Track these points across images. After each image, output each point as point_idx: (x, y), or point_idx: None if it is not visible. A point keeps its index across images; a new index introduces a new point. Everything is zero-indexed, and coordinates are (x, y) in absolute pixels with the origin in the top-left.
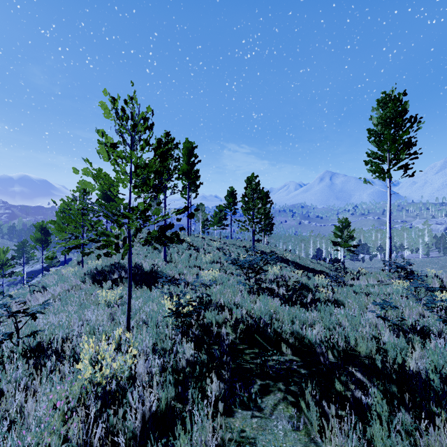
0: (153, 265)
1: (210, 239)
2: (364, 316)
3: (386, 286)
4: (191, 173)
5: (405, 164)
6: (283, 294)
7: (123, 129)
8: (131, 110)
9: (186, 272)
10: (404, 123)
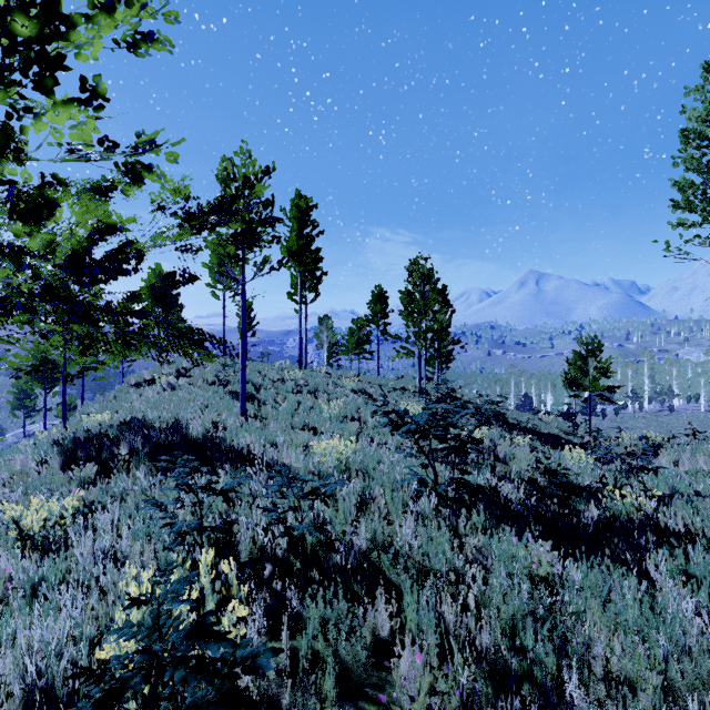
0: (213, 424)
1: (341, 375)
2: None
3: None
4: (306, 254)
5: None
6: (530, 508)
7: None
8: None
9: (279, 443)
10: None
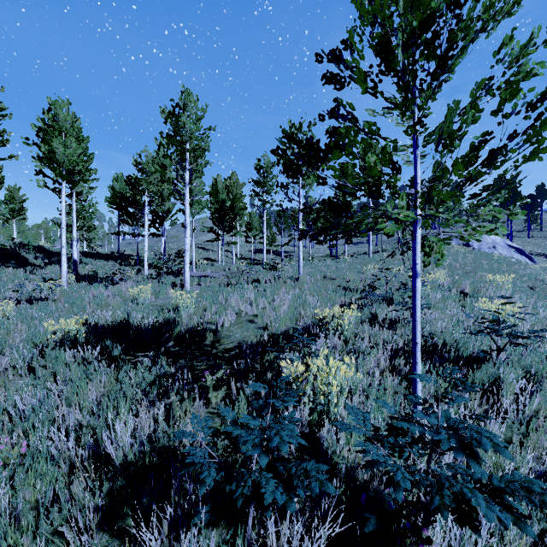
0: None
1: None
2: None
3: None
4: None
5: None
6: None
7: None
8: None
9: None
10: None
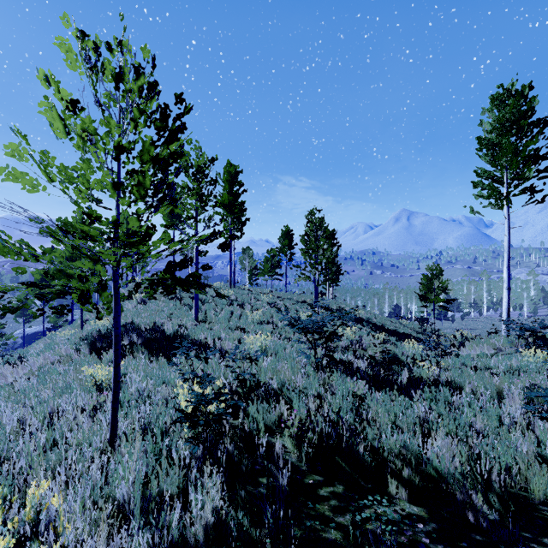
0: (179, 326)
1: (259, 292)
2: (503, 410)
3: (509, 356)
4: (235, 206)
5: (530, 186)
6: (367, 371)
7: (110, 100)
8: (119, 62)
9: (223, 337)
10: (530, 129)
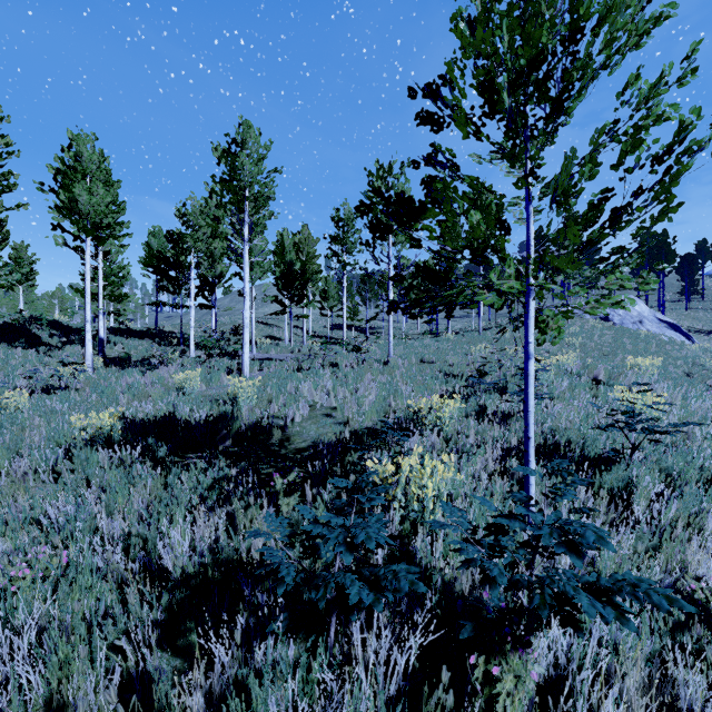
0: None
1: None
2: None
3: None
4: None
5: None
6: None
7: None
8: None
9: None
10: None
